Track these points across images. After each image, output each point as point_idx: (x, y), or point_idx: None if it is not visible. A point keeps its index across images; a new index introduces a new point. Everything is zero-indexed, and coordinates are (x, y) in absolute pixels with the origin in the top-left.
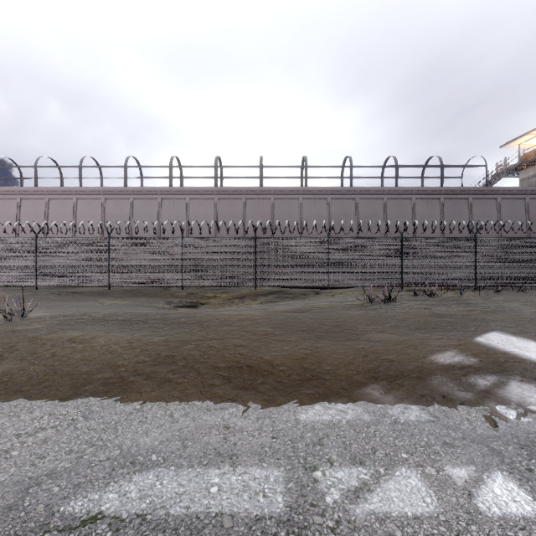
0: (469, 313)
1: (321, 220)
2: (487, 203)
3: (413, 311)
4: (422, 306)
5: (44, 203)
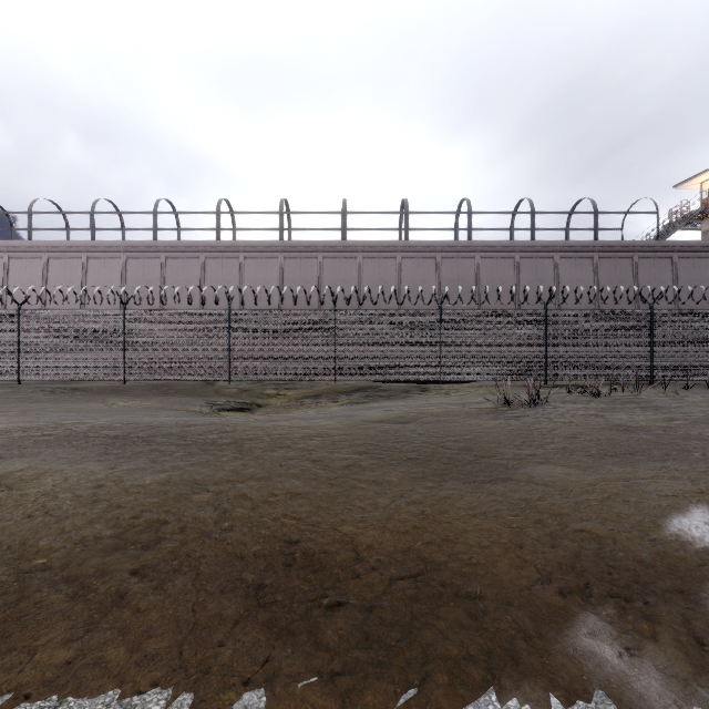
0: (670, 424)
1: (427, 288)
2: (658, 264)
3: (580, 421)
4: (588, 411)
5: (42, 264)
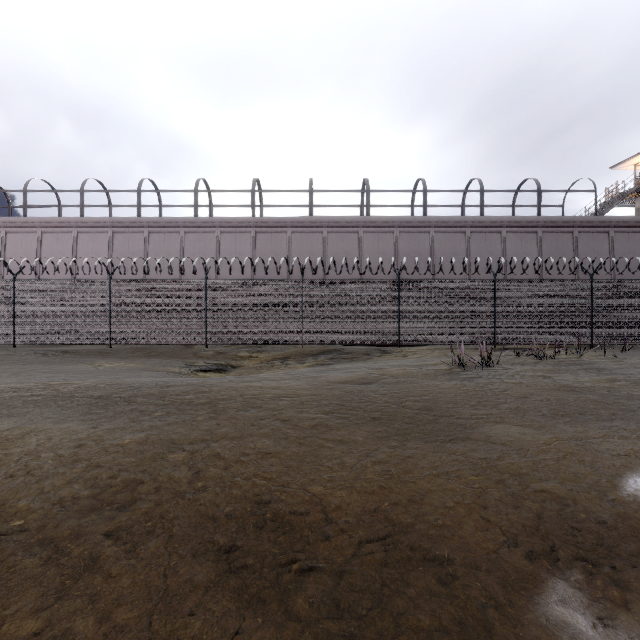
0: (613, 385)
1: (386, 259)
2: (596, 238)
3: (529, 382)
4: (536, 372)
5: (36, 238)
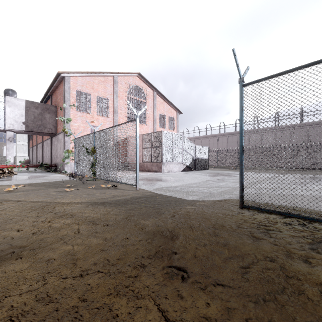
0: None
1: None
2: None
3: None
4: None
5: (208, 140)
